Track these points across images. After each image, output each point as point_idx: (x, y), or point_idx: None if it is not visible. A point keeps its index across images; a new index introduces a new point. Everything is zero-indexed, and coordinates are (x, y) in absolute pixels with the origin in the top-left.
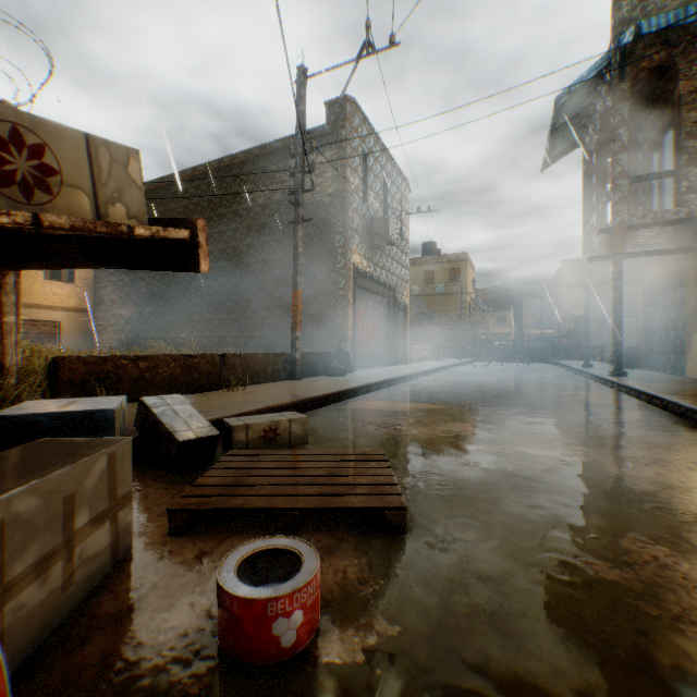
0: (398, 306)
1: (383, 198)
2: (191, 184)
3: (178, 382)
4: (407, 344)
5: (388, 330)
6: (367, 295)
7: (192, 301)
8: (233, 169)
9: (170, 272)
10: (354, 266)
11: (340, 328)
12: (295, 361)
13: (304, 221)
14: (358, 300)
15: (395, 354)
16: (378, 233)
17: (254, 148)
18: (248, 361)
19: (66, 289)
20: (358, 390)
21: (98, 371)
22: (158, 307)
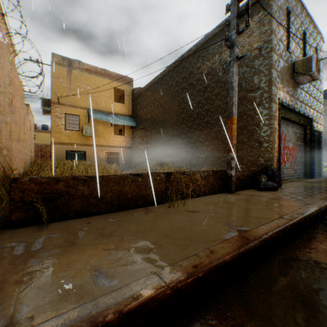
0: (313, 132)
1: (302, 47)
2: (168, 76)
3: (126, 198)
4: (320, 162)
5: (303, 151)
6: (287, 124)
7: (168, 139)
8: (189, 58)
9: (159, 125)
10: (279, 100)
11: (266, 150)
12: (230, 177)
13: (238, 59)
14: (280, 128)
15: (311, 169)
16: (299, 72)
17: (201, 40)
18: (191, 177)
19: (121, 138)
20: (310, 217)
21: (49, 191)
22: (154, 144)
